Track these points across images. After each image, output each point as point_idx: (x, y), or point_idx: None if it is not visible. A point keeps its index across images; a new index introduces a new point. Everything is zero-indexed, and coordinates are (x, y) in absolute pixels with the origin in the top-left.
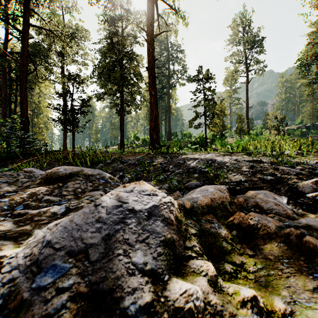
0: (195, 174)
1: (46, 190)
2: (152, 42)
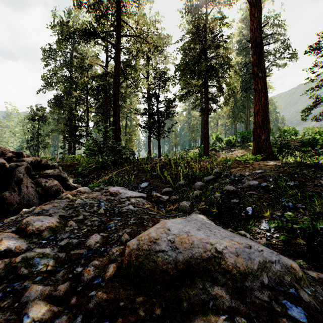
0: None
1: None
2: (258, 4)
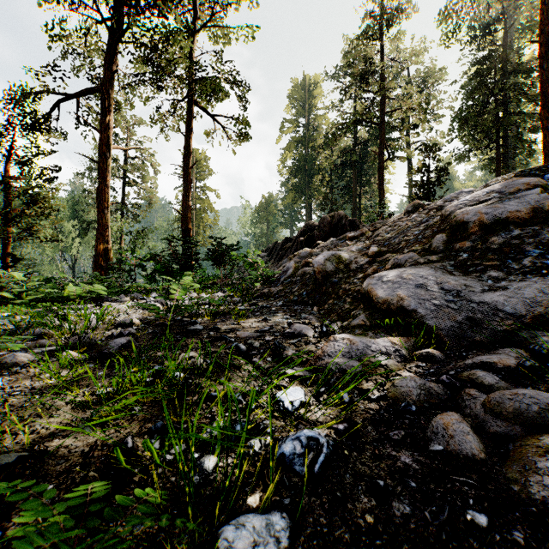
0: None
1: None
2: (548, 53)
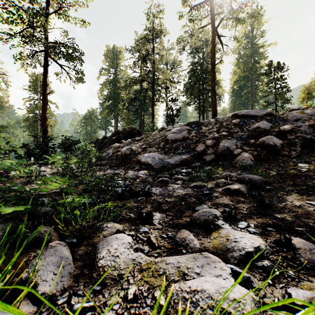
0: None
1: None
2: (213, 70)
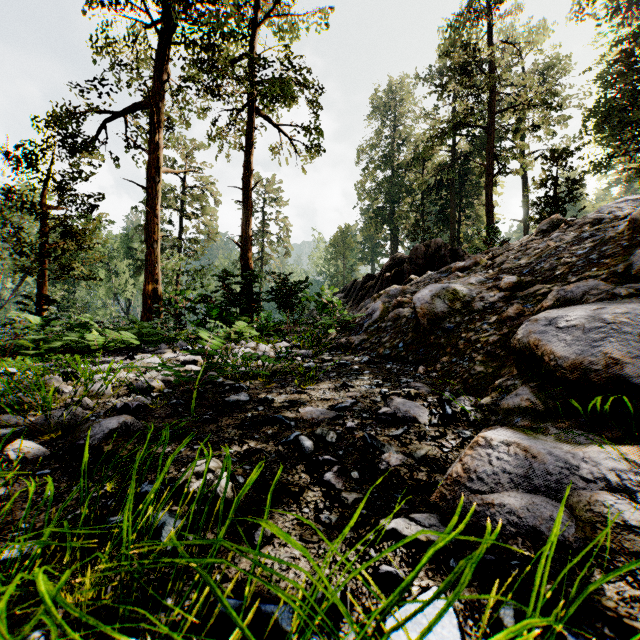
0: None
1: None
2: None
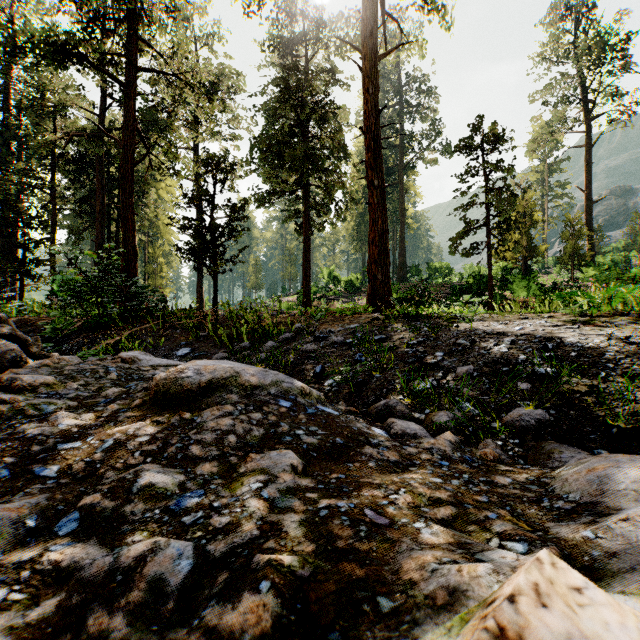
0: (518, 382)
1: (152, 434)
2: (374, 73)
